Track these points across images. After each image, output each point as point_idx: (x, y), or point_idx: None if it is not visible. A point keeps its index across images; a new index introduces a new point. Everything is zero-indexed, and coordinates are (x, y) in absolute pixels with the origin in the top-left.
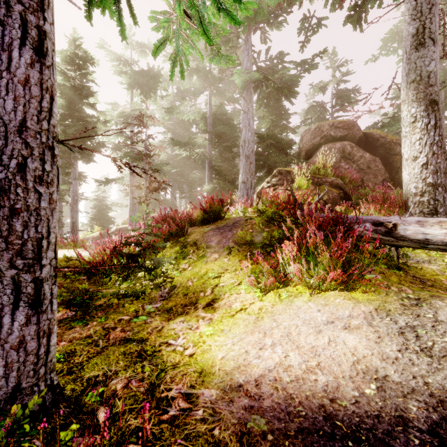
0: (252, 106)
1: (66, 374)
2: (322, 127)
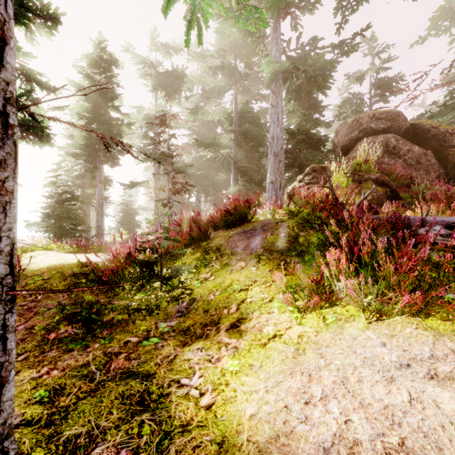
0: (281, 99)
1: (44, 425)
2: (360, 119)
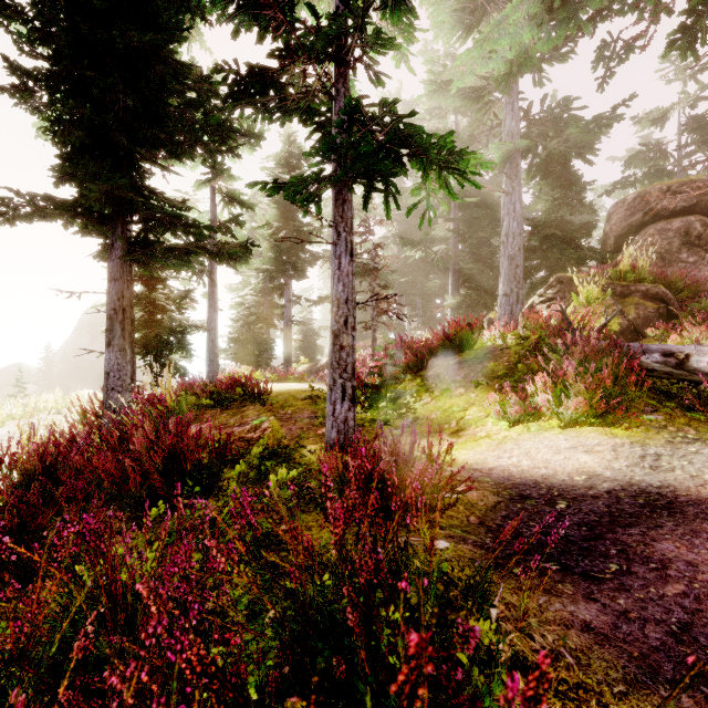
0: (519, 183)
1: None
2: (647, 195)
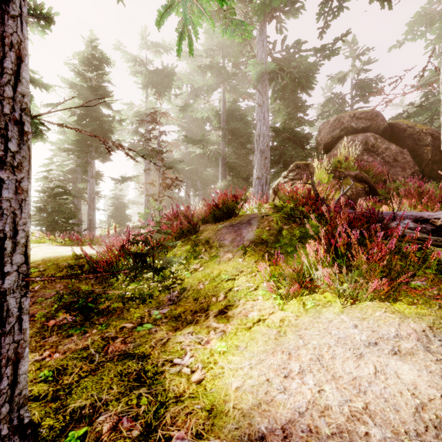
0: (267, 99)
1: (50, 399)
2: (342, 119)
